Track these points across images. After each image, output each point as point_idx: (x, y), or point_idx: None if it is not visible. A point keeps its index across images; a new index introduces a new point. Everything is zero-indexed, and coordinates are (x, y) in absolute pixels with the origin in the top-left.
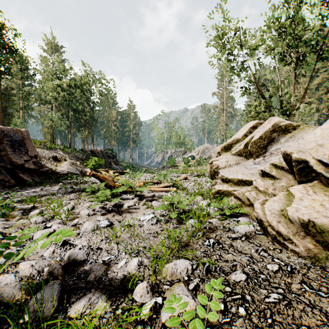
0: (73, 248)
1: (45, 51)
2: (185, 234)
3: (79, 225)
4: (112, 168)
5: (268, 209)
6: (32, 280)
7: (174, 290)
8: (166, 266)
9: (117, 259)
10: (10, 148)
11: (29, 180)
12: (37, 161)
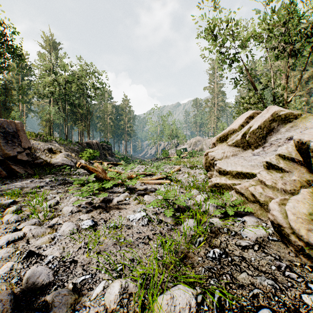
0: (40, 261)
1: (43, 48)
2: (182, 239)
3: (58, 226)
4: (107, 160)
5: (291, 212)
6: None
7: None
8: (159, 300)
9: (94, 281)
10: (3, 139)
11: (21, 171)
12: (32, 152)
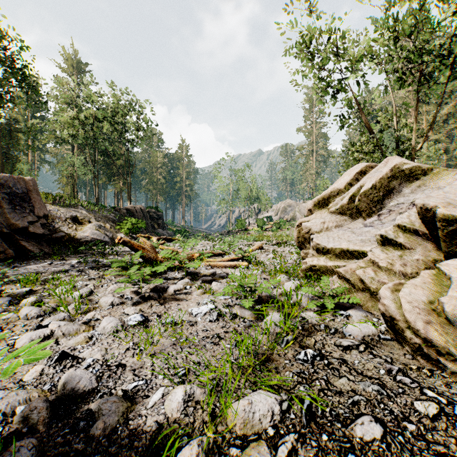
0: (76, 364)
1: (63, 70)
2: (264, 338)
3: (95, 323)
4: (157, 234)
5: (406, 301)
6: None
7: None
8: (234, 406)
9: (150, 388)
10: (8, 204)
11: (34, 250)
12: (48, 223)
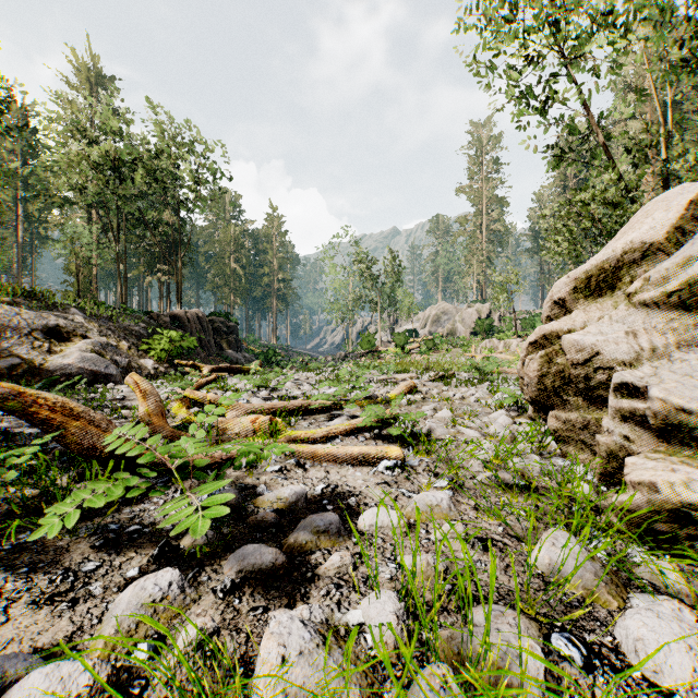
0: None
1: (73, 87)
2: None
3: None
4: (226, 359)
5: None
6: None
7: None
8: None
9: None
10: None
11: None
12: None
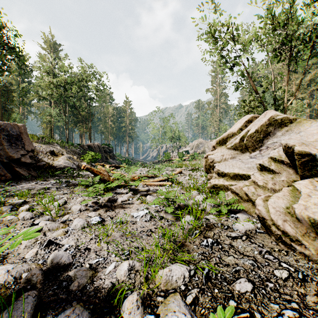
0: (58, 248)
1: (44, 49)
2: (180, 232)
3: (69, 222)
4: (109, 163)
5: (272, 207)
6: (6, 289)
7: (168, 304)
8: (160, 273)
9: (106, 263)
10: (7, 142)
11: (25, 174)
12: (34, 155)
